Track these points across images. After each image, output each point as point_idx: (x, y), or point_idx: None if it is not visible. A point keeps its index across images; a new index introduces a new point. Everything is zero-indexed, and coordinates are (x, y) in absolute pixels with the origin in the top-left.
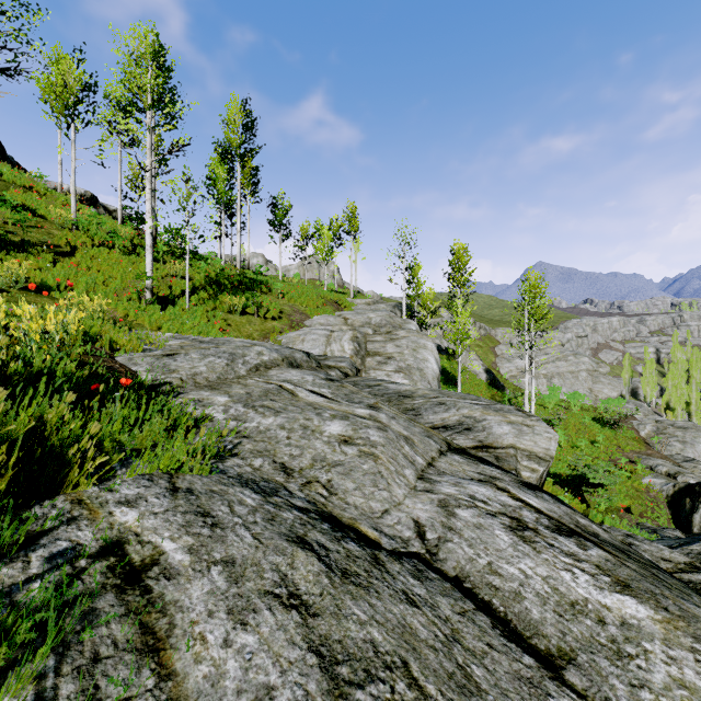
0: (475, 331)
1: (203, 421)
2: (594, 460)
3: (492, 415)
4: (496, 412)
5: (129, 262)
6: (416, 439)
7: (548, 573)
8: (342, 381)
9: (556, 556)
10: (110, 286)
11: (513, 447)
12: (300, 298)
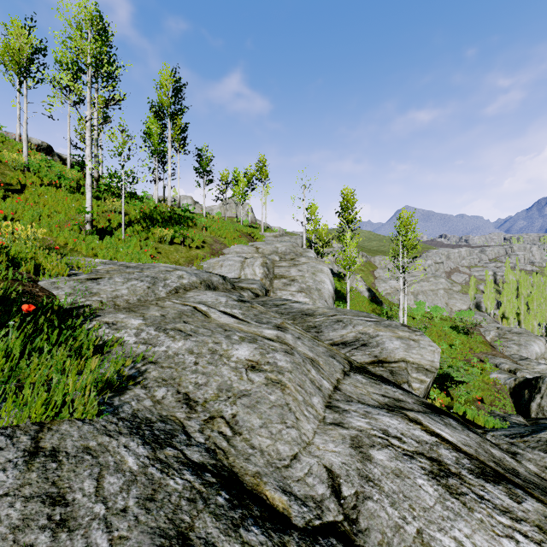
0: (361, 258)
1: (113, 345)
2: (452, 360)
3: (383, 331)
4: (386, 328)
5: (73, 199)
6: (321, 361)
7: (488, 543)
8: (252, 302)
9: (491, 515)
10: (54, 219)
11: (403, 361)
12: (220, 231)
